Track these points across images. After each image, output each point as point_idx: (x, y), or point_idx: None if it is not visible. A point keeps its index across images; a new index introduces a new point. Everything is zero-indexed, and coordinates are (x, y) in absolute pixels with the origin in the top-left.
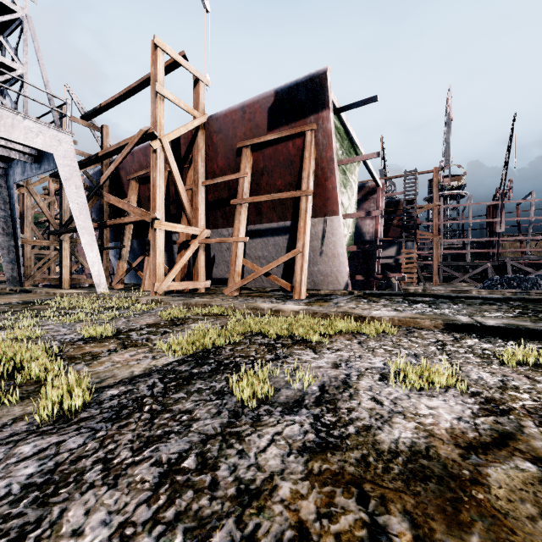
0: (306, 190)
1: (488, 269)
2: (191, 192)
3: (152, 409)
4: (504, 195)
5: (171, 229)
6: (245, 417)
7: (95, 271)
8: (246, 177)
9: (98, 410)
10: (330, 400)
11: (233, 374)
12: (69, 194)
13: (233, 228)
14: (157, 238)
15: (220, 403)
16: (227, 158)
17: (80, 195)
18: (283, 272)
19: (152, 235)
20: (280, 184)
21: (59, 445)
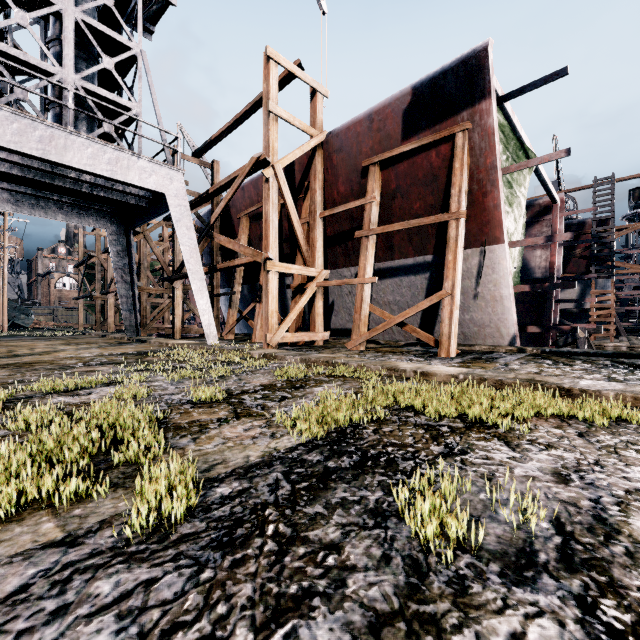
0: (457, 212)
1: None
2: (307, 226)
3: (279, 532)
4: None
5: (285, 270)
6: (435, 577)
7: (205, 320)
8: (374, 202)
9: (204, 522)
10: (592, 562)
11: (389, 477)
12: (180, 236)
13: (356, 267)
14: (270, 281)
15: (383, 536)
16: (349, 182)
17: (190, 236)
18: (420, 321)
19: (264, 279)
20: (418, 207)
21: (149, 589)
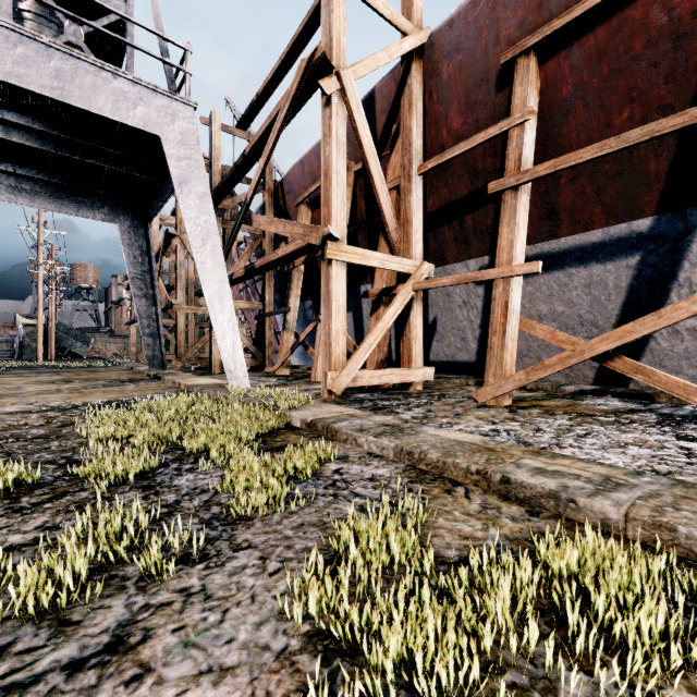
0: None
1: None
2: (396, 195)
3: None
4: None
5: (359, 260)
6: None
7: (227, 347)
8: (528, 123)
9: None
10: None
11: None
12: (187, 208)
13: (478, 259)
14: (333, 279)
15: None
16: (472, 105)
17: (204, 209)
18: None
19: (324, 275)
20: (627, 119)
21: None
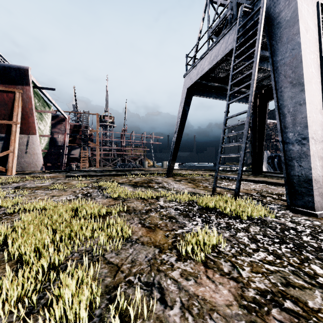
0: (16, 122)
1: (119, 161)
2: None
3: None
4: (125, 130)
5: None
6: None
7: None
8: None
9: None
10: (19, 186)
11: None
12: None
13: None
14: None
15: None
16: None
17: None
18: None
19: None
20: None
21: None
